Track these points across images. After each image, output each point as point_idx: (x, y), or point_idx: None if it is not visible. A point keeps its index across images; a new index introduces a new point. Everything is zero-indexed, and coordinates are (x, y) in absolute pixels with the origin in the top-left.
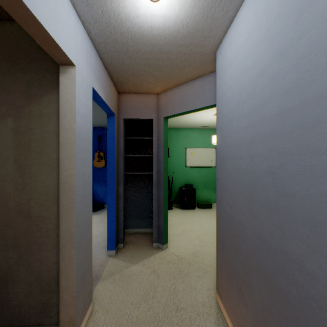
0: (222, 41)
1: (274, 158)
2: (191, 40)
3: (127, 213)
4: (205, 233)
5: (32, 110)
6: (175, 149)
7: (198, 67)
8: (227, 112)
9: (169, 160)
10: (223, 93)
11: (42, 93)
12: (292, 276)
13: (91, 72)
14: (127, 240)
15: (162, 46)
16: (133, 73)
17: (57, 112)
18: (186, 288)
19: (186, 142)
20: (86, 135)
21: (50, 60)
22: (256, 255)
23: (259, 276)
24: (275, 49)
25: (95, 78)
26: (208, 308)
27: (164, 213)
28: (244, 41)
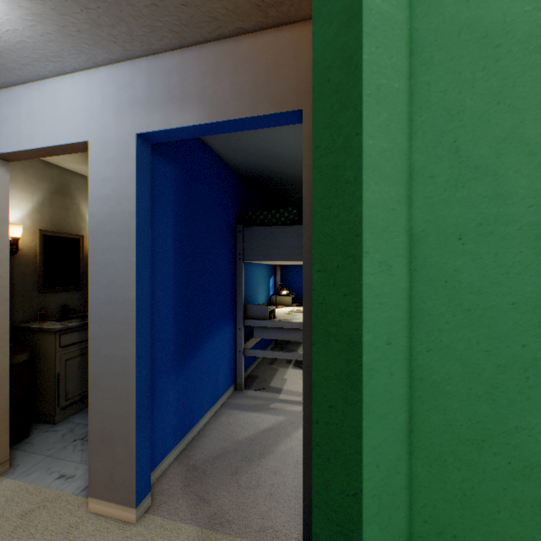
0: None
1: None
2: None
3: None
4: None
5: None
6: None
7: None
8: None
9: None
10: None
11: None
12: None
13: (134, 111)
14: None
15: None
16: None
17: None
18: None
19: None
20: (115, 225)
21: None
22: None
23: None
24: None
25: (149, 112)
26: None
27: None
28: None
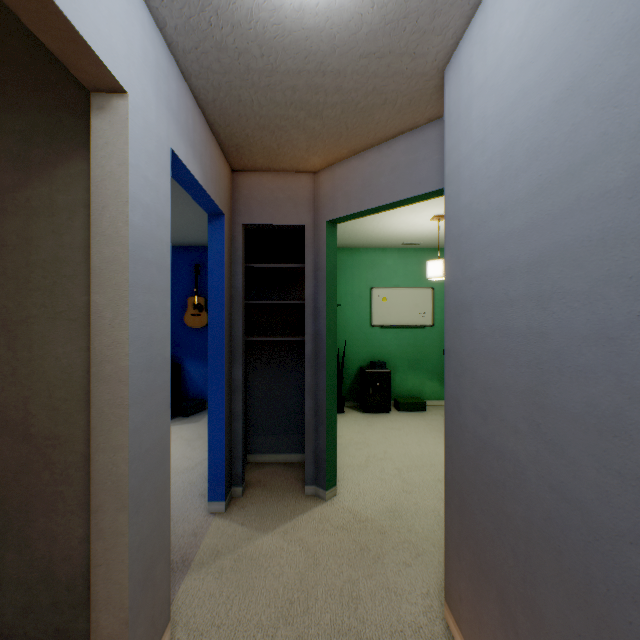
0: (460, 41)
1: (611, 300)
2: (390, 40)
3: (251, 422)
4: (413, 465)
5: (34, 196)
6: (350, 291)
7: (403, 109)
8: (473, 199)
9: (338, 312)
10: (461, 159)
11: (56, 158)
12: None
13: (168, 115)
14: (251, 478)
15: (325, 58)
16: (261, 125)
17: (89, 200)
18: (377, 592)
19: (372, 276)
20: (154, 253)
21: (73, 84)
22: (554, 538)
23: (564, 592)
24: (616, 23)
25: (177, 131)
26: None
27: (328, 423)
28: (521, 26)
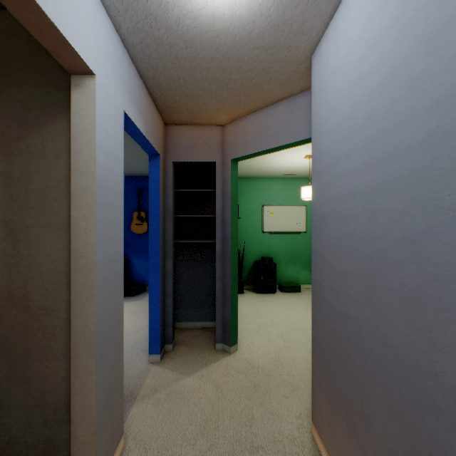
0: (321, 39)
1: (414, 216)
2: (273, 38)
3: (178, 300)
4: (291, 329)
5: (31, 144)
6: (247, 208)
7: (283, 83)
8: (330, 147)
9: (239, 222)
10: (322, 119)
11: (46, 118)
12: (450, 416)
13: (122, 88)
14: (178, 339)
15: (230, 49)
16: (185, 93)
17: (69, 147)
18: (265, 415)
19: (263, 197)
20: (113, 183)
21: (58, 68)
22: (380, 373)
23: (386, 408)
24: (417, 36)
25: (128, 99)
26: (300, 447)
27: (232, 300)
28: (360, 32)
